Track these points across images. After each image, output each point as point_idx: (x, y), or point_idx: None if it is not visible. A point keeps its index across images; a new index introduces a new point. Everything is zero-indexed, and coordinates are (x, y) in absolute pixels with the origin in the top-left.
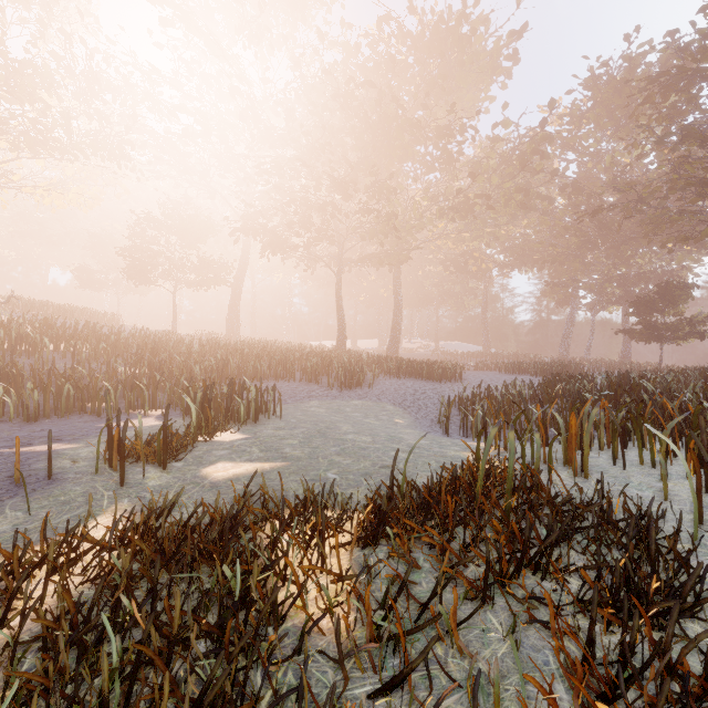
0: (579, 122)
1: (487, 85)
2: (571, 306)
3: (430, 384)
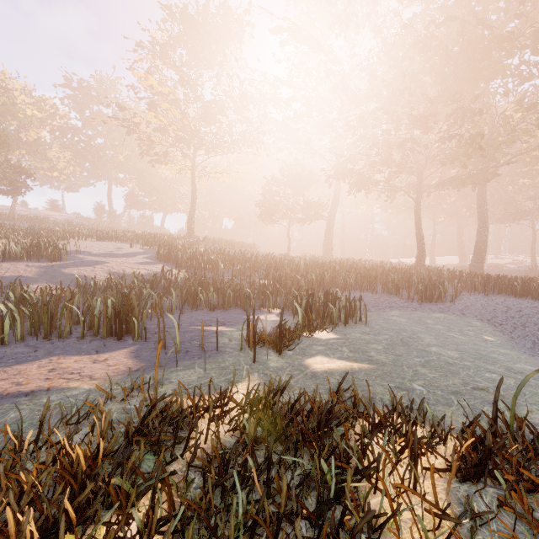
0: None
1: None
2: None
3: (527, 302)
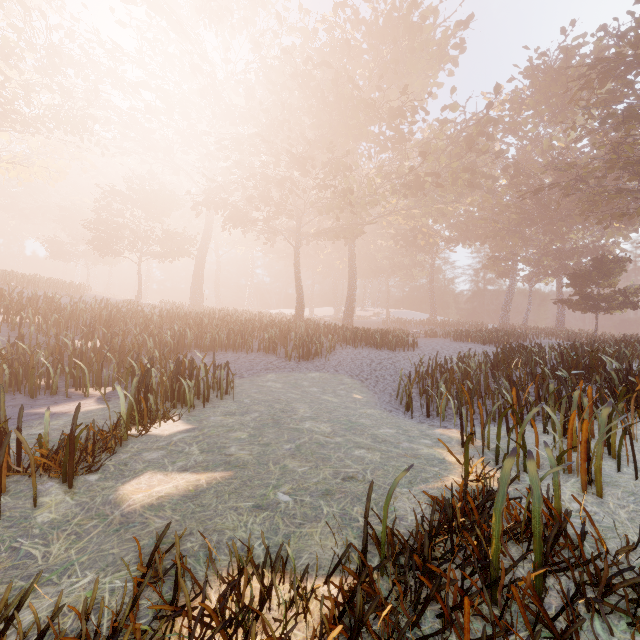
0: (519, 108)
1: (435, 72)
2: (511, 278)
3: (385, 353)
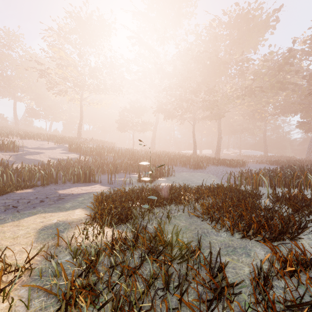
0: None
1: (262, 35)
2: None
3: (230, 168)
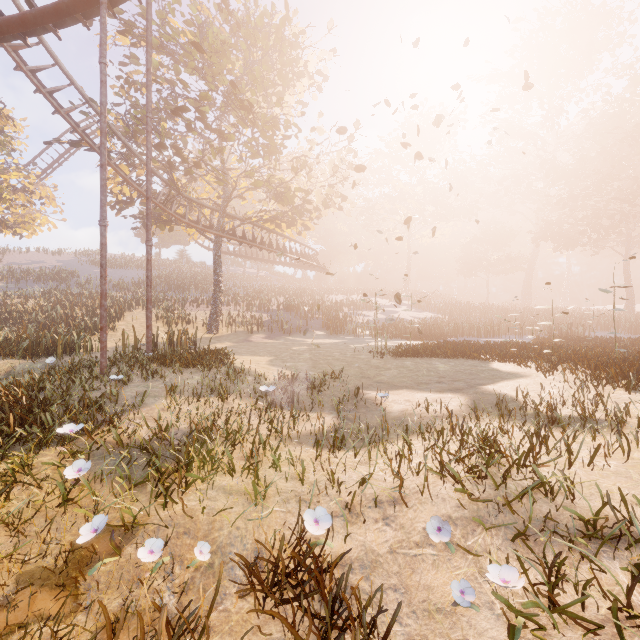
0: None
1: None
2: None
3: None
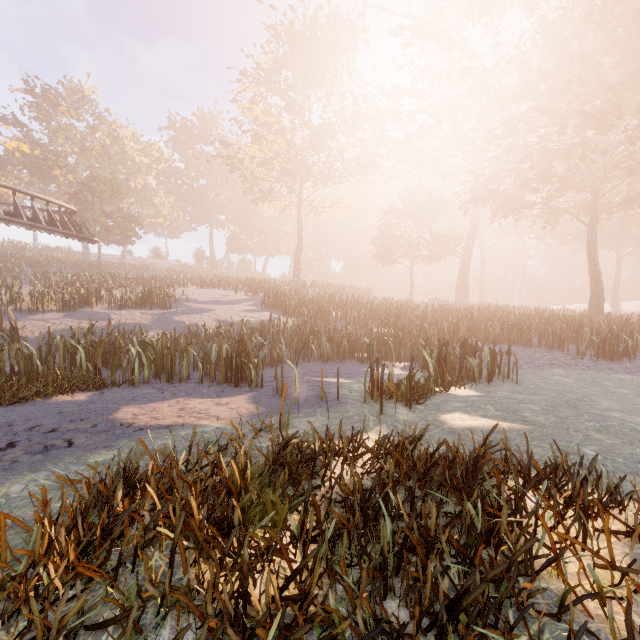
0: None
1: None
2: None
3: None
